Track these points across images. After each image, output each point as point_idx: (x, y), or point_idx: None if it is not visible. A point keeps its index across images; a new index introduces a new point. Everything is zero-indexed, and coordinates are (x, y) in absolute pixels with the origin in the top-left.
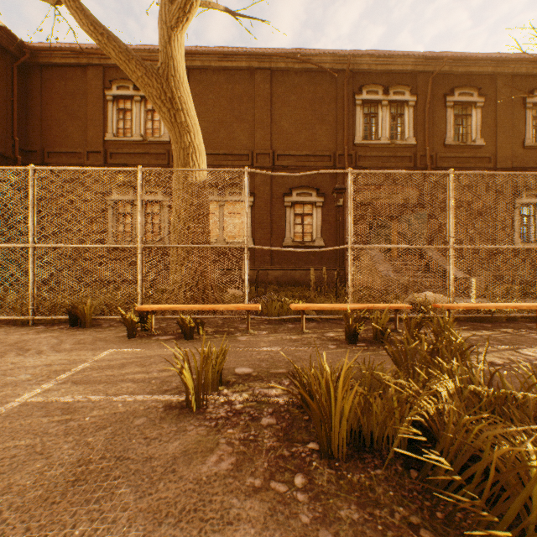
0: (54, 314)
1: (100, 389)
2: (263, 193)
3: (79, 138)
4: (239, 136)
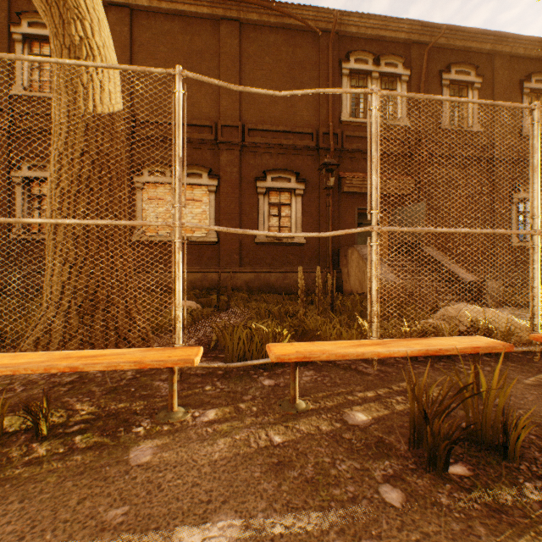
0: None
1: None
2: (229, 175)
3: None
4: (199, 102)
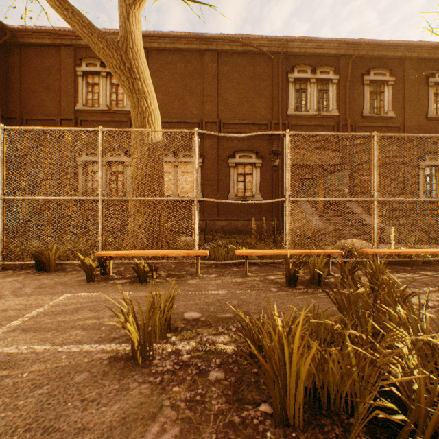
0: (23, 259)
1: (47, 338)
2: (210, 155)
3: (53, 107)
4: (191, 107)
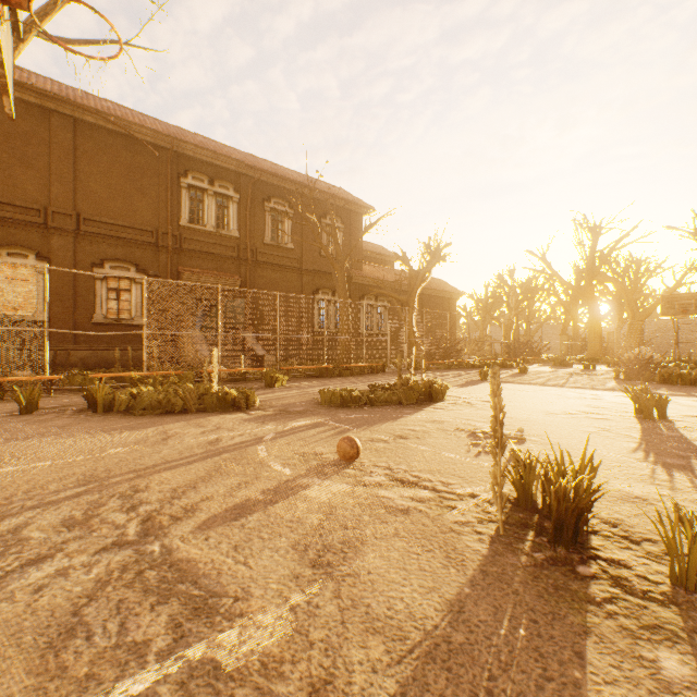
0: None
1: None
2: (63, 259)
3: None
4: (25, 184)
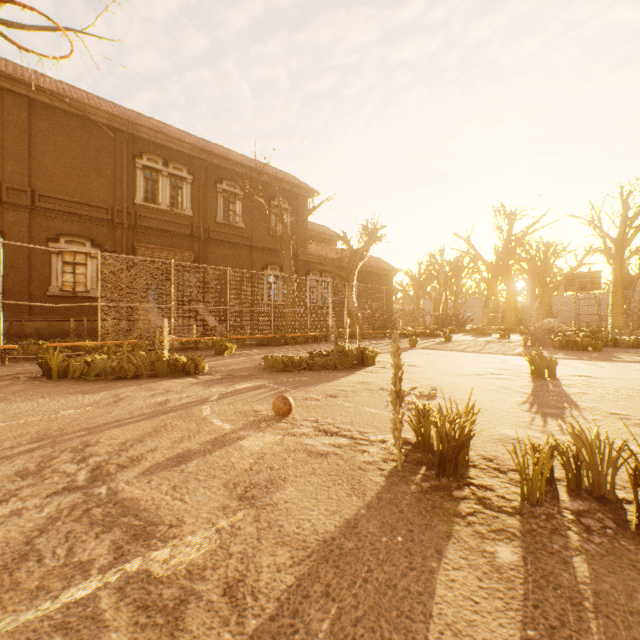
0: None
1: None
2: (18, 234)
3: None
4: None
